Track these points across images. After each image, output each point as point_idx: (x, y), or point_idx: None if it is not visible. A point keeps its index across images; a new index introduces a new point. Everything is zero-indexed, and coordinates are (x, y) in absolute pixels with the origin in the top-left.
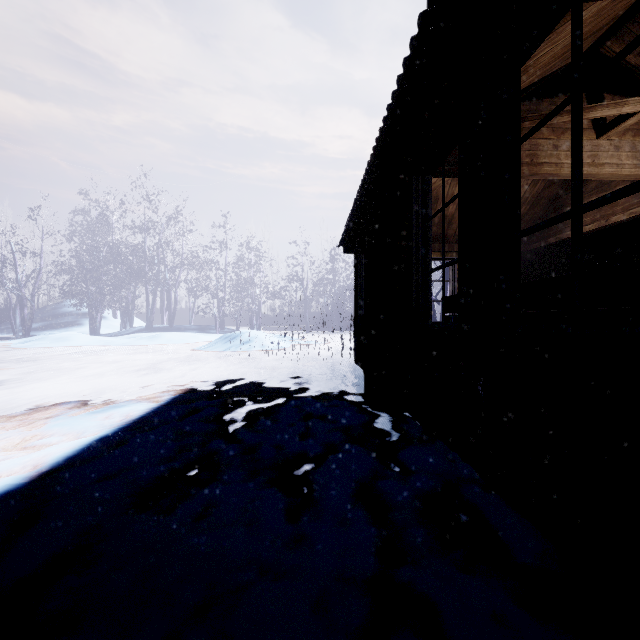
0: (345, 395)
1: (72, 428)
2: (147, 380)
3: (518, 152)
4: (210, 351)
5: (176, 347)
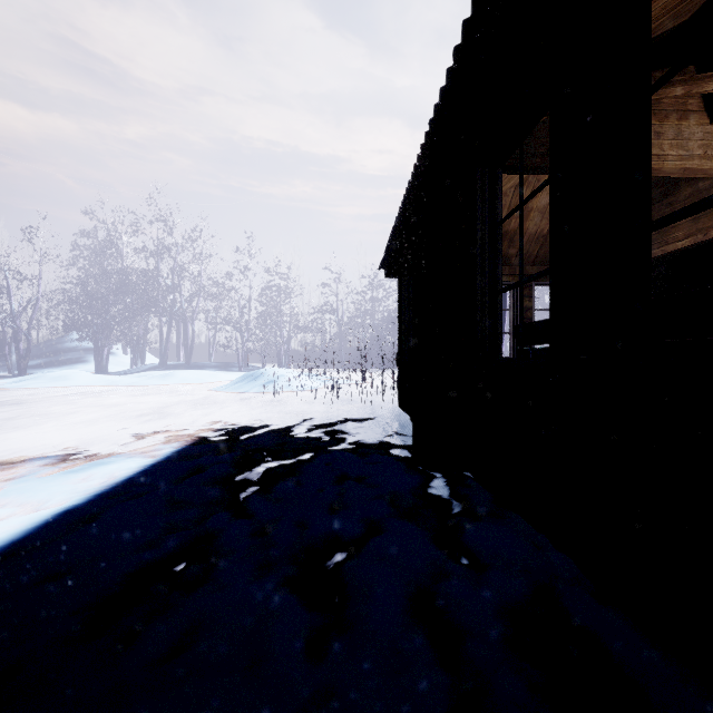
0: (388, 448)
1: (33, 496)
2: (148, 428)
3: (647, 107)
4: (229, 392)
5: (191, 387)
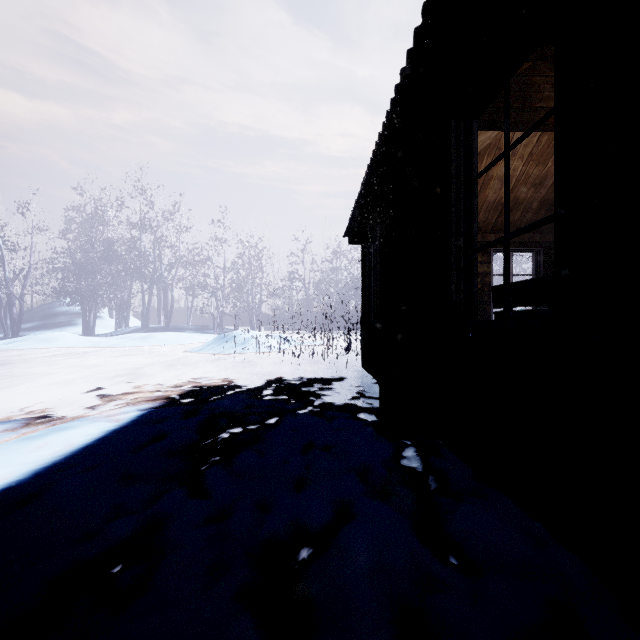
0: (355, 412)
1: None
2: (119, 390)
3: None
4: (203, 353)
5: (168, 348)
